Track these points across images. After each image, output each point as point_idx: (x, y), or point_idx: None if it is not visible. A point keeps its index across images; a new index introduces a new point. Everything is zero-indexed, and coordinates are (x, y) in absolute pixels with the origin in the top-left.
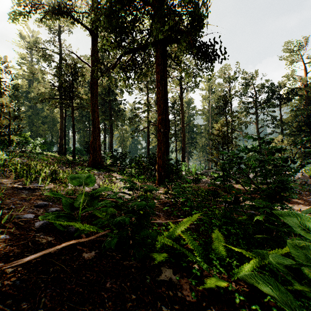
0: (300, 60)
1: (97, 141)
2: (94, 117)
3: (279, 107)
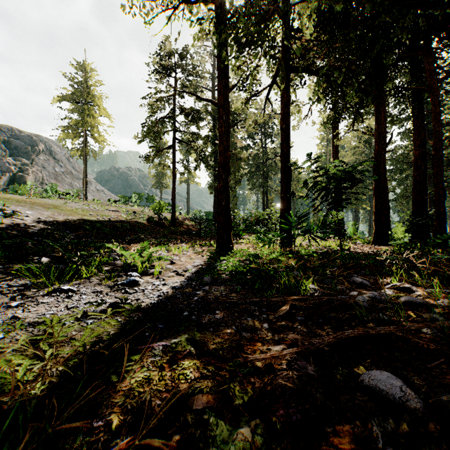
0: None
1: None
2: None
3: None
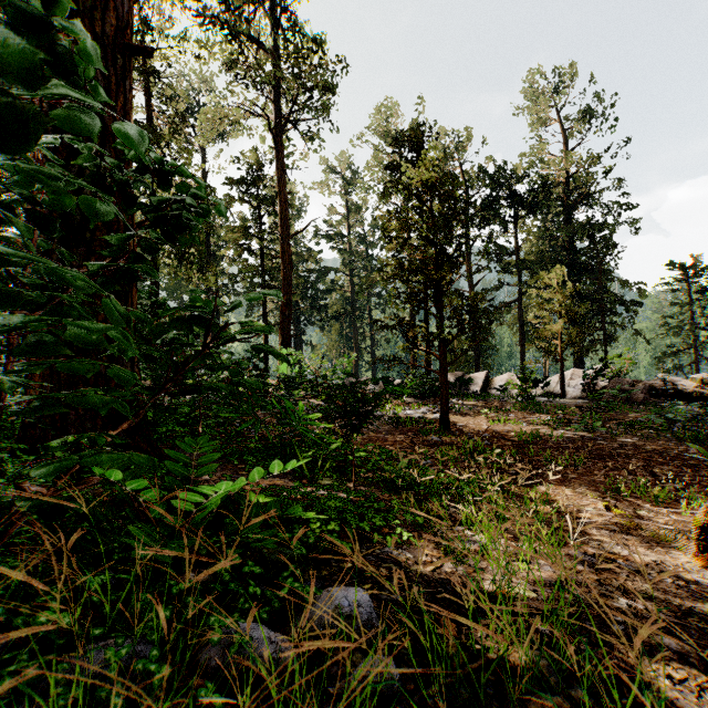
0: (557, 120)
1: None
2: None
3: (515, 225)
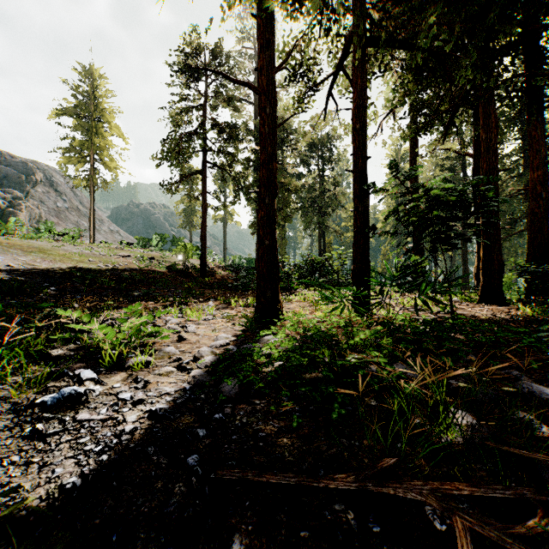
0: None
1: (467, 281)
2: (465, 265)
3: None
